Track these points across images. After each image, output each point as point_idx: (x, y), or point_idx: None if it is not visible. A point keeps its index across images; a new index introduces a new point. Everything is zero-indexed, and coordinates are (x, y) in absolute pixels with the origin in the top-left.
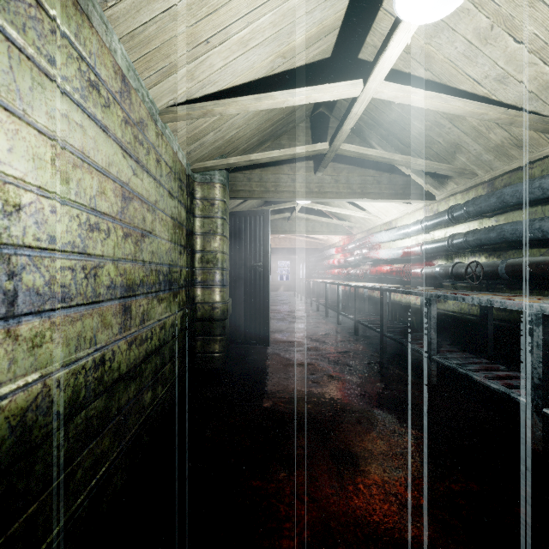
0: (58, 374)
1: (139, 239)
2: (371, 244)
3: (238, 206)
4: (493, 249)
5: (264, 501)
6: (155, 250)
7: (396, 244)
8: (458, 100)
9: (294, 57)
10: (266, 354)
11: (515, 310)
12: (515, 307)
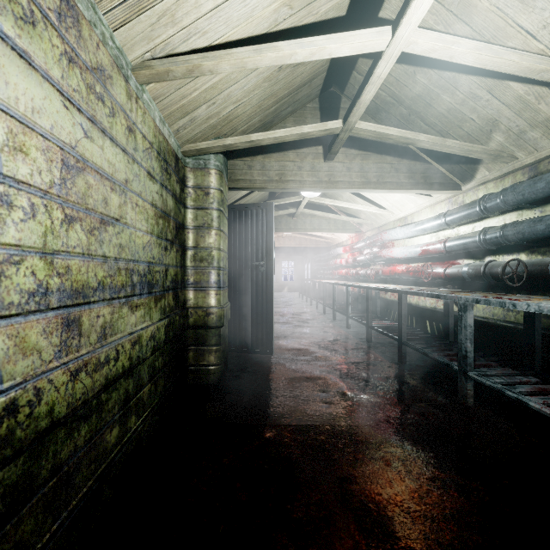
0: None
1: (96, 227)
2: (383, 242)
3: (239, 200)
4: (537, 244)
5: None
6: (126, 244)
7: (412, 242)
8: (513, 53)
9: (303, 9)
10: (269, 365)
11: None
12: None
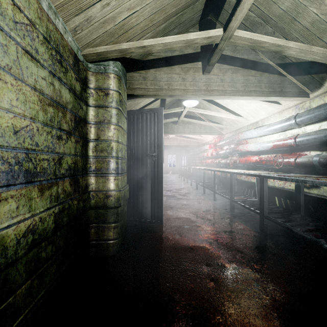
0: None
1: None
2: (239, 141)
3: None
4: None
5: None
6: None
7: (263, 139)
8: None
9: None
10: (159, 234)
11: None
12: None
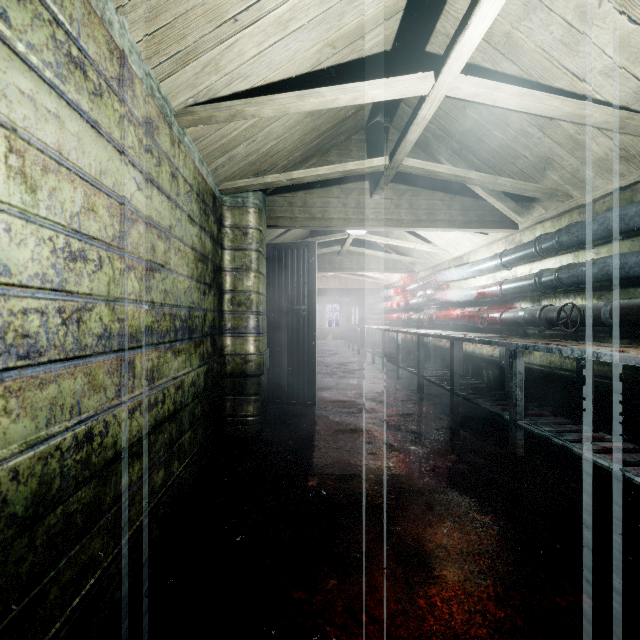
0: (15, 461)
1: (146, 274)
2: (438, 284)
3: (277, 238)
4: (592, 288)
5: (308, 622)
6: (170, 289)
7: (469, 284)
8: (555, 98)
9: (346, 48)
10: (311, 417)
11: (621, 364)
12: (631, 362)
